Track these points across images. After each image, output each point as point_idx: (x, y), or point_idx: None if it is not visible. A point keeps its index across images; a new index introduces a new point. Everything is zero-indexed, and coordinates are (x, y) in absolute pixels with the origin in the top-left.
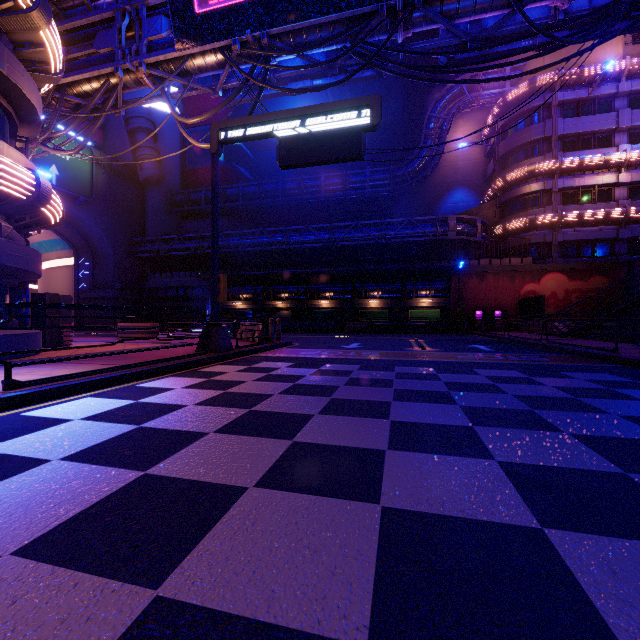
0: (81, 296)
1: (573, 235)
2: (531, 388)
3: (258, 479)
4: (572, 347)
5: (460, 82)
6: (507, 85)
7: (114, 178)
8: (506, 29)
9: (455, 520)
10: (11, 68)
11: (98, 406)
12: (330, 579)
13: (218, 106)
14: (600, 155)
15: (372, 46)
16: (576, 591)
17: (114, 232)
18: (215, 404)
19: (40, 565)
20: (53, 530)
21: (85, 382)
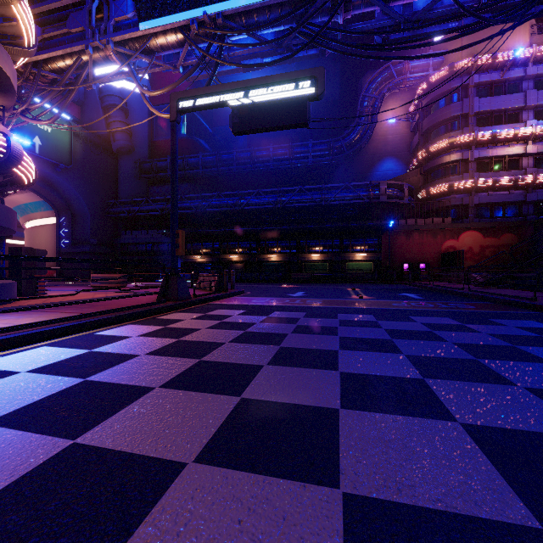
0: (62, 251)
1: (487, 198)
2: (468, 335)
3: (199, 450)
4: (493, 295)
5: (394, 58)
6: (430, 69)
7: (90, 148)
8: (435, 12)
9: (434, 515)
10: None
11: (50, 356)
12: None
13: (178, 80)
14: (510, 129)
15: (316, 27)
16: None
17: (90, 195)
18: (166, 354)
19: None
20: None
21: (43, 331)
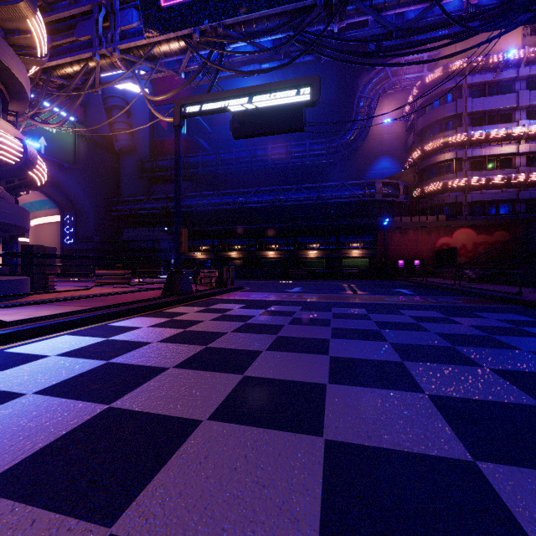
0: (66, 248)
1: (480, 196)
2: (450, 327)
3: (212, 412)
4: (481, 291)
5: (387, 65)
6: (425, 70)
7: (94, 148)
8: (426, 20)
9: (393, 453)
10: (2, 51)
11: (73, 343)
12: (278, 516)
13: (181, 86)
14: (503, 129)
15: (312, 35)
16: (515, 528)
17: (94, 194)
18: (176, 341)
19: (1, 501)
20: (18, 464)
21: (63, 322)
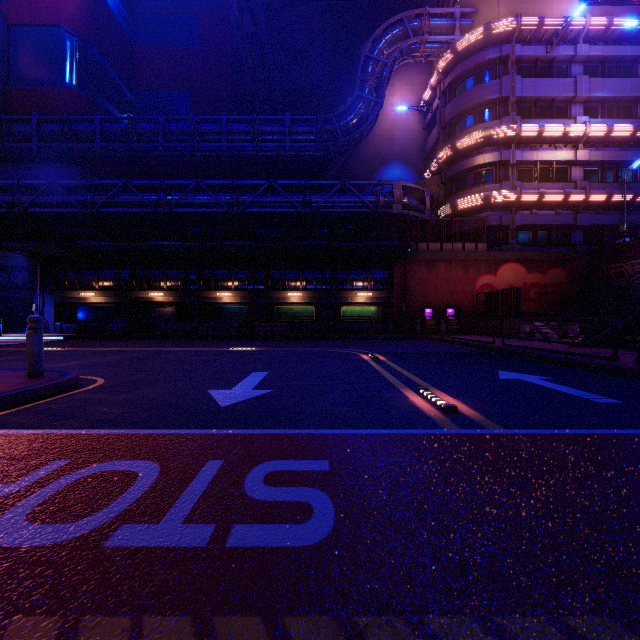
0: None
1: (531, 218)
2: None
3: None
4: None
5: None
6: (457, 32)
7: None
8: None
9: None
10: None
11: None
12: None
13: None
14: (560, 125)
15: None
16: None
17: None
18: None
19: None
20: None
21: None
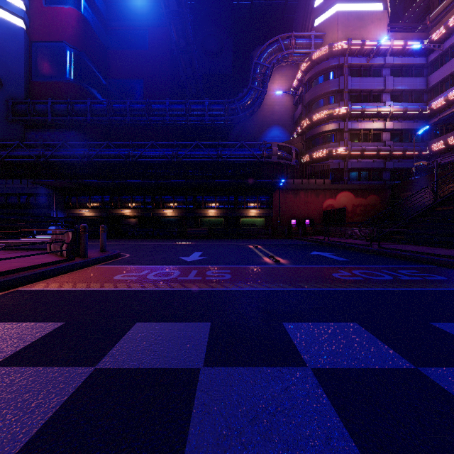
0: None
1: (357, 164)
2: None
3: None
4: (424, 255)
5: None
6: (312, 48)
7: None
8: None
9: None
10: None
11: None
12: None
13: None
14: (375, 107)
15: None
16: None
17: None
18: None
19: None
20: None
21: None
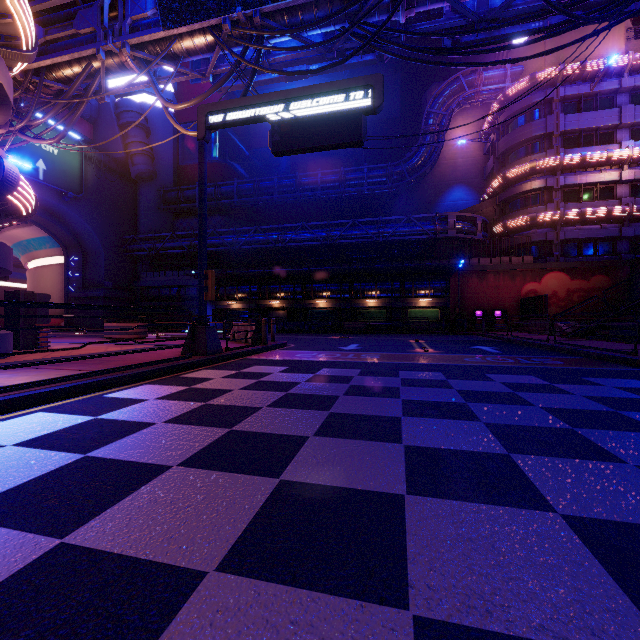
0: (71, 295)
1: (575, 233)
2: (559, 398)
3: (224, 554)
4: (584, 349)
5: (467, 65)
6: (507, 80)
7: (105, 174)
8: (516, 9)
9: None
10: None
11: (46, 425)
12: None
13: (207, 91)
14: (602, 152)
15: (372, 27)
16: None
17: (105, 229)
18: (189, 421)
19: None
20: None
21: (39, 393)
